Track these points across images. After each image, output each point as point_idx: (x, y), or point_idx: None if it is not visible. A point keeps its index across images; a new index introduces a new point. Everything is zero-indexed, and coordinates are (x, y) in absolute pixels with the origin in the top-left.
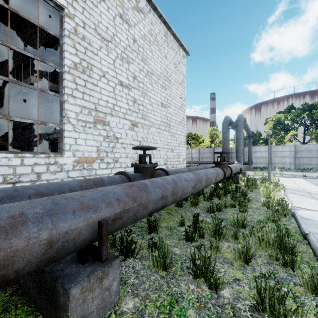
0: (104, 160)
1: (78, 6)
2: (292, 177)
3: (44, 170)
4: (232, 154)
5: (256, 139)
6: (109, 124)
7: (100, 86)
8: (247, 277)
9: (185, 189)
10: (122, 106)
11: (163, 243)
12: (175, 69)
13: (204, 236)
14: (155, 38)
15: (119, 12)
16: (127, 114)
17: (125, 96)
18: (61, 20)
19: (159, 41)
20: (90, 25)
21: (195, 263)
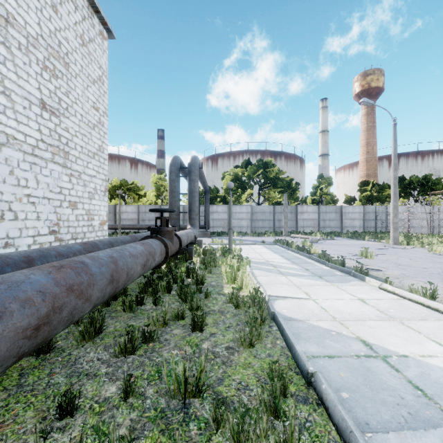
0: None
1: None
2: (252, 244)
3: None
4: (186, 215)
5: (213, 196)
6: None
7: None
8: None
9: None
10: None
11: None
12: (81, 47)
13: None
14: None
15: None
16: None
17: None
18: None
19: None
20: None
21: None
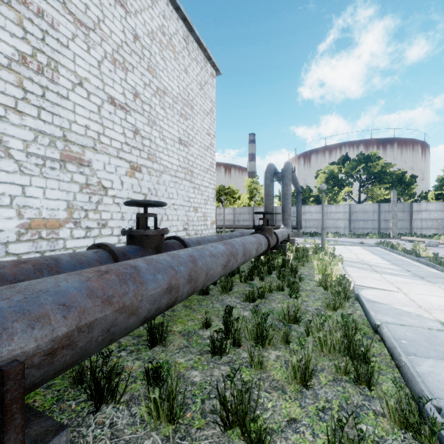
0: (81, 224)
1: None
2: (348, 245)
3: None
4: (277, 215)
5: (305, 196)
6: (91, 165)
7: (73, 101)
8: (308, 412)
9: (211, 270)
10: (114, 137)
11: (170, 370)
12: (200, 91)
13: (240, 343)
14: (170, 39)
15: None
16: (123, 150)
17: (119, 122)
18: None
19: (175, 46)
20: None
21: (225, 404)
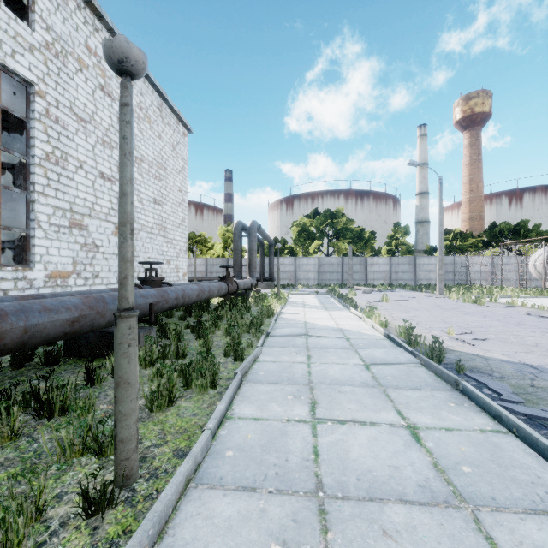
0: (82, 275)
1: (51, 81)
2: (306, 293)
3: (11, 287)
4: None
5: (280, 248)
6: (88, 228)
7: (77, 180)
8: None
9: (191, 295)
10: (104, 204)
11: (177, 327)
12: (172, 152)
13: None
14: (146, 112)
15: (100, 83)
16: (110, 214)
17: (107, 192)
18: (29, 98)
19: (151, 117)
20: (64, 103)
21: (198, 333)
